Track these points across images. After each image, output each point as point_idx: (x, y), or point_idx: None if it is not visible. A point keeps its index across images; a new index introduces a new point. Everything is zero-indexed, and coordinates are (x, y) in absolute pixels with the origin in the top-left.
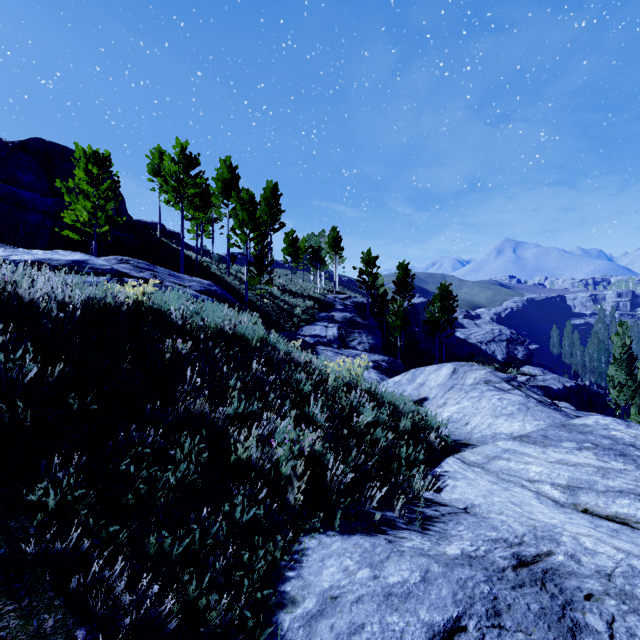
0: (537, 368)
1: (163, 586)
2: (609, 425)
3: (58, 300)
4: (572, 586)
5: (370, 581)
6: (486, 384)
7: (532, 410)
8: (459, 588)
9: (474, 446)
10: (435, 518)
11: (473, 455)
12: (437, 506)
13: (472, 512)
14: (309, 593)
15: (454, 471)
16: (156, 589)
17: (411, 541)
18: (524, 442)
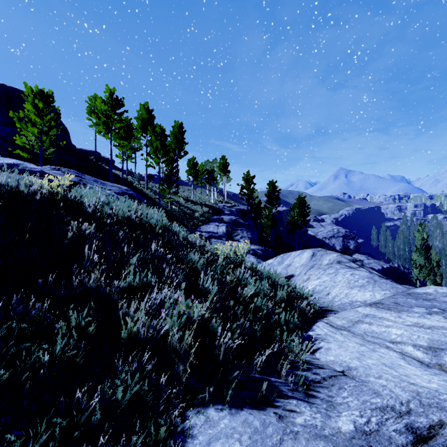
0: (363, 255)
1: None
2: None
3: None
4: None
5: None
6: (339, 263)
7: (378, 282)
8: None
9: (336, 312)
10: (318, 383)
11: (339, 320)
12: (316, 369)
13: (350, 375)
14: None
15: (325, 334)
16: None
17: (301, 415)
18: (380, 308)
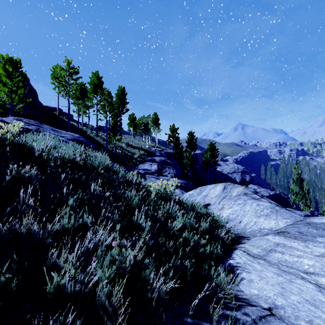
0: (255, 185)
1: None
2: None
3: None
4: None
5: None
6: (245, 195)
7: (280, 212)
8: None
9: (248, 238)
10: None
11: (254, 248)
12: (244, 307)
13: (277, 314)
14: None
15: (244, 263)
16: None
17: None
18: (287, 237)
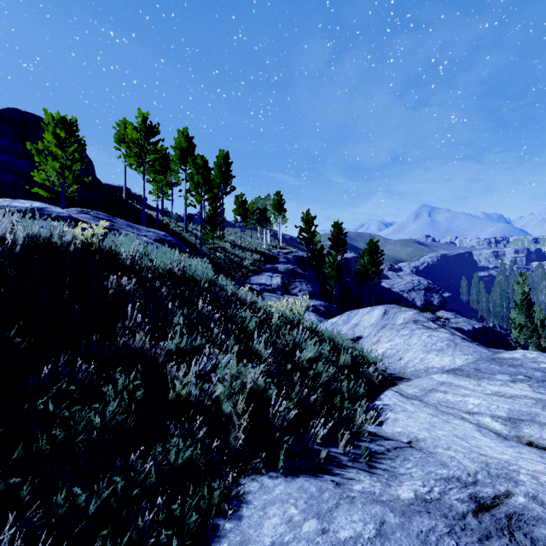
0: (450, 313)
1: None
2: (537, 358)
3: None
4: (543, 536)
5: (318, 536)
6: (415, 323)
7: (460, 346)
8: (421, 544)
9: (409, 379)
10: (381, 454)
11: (410, 388)
12: (381, 440)
13: (417, 446)
14: None
15: (393, 404)
16: None
17: (360, 483)
18: (458, 375)
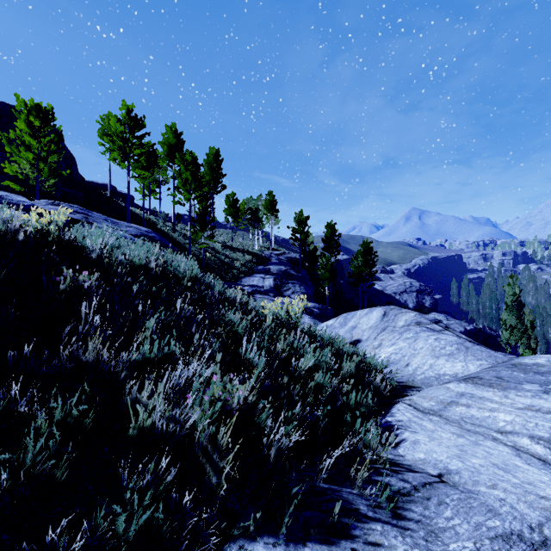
0: (441, 314)
1: None
2: None
3: None
4: None
5: None
6: (418, 325)
7: (471, 350)
8: None
9: (419, 389)
10: (407, 495)
11: (425, 400)
12: (403, 472)
13: (450, 481)
14: None
15: (408, 420)
16: None
17: None
18: (478, 384)
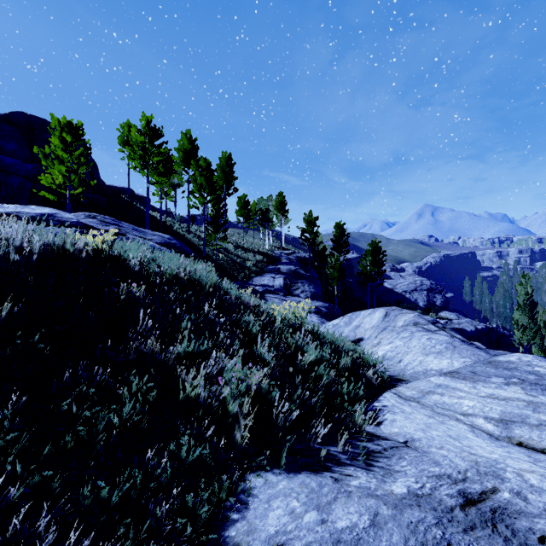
0: (453, 313)
1: (98, 537)
2: (532, 362)
3: (16, 245)
4: (523, 527)
5: (318, 526)
6: (415, 326)
7: (458, 348)
8: (410, 533)
9: (408, 381)
10: (378, 453)
11: (408, 390)
12: (378, 440)
13: (412, 446)
14: (254, 539)
15: (392, 405)
16: (87, 543)
17: (357, 479)
18: (455, 378)
